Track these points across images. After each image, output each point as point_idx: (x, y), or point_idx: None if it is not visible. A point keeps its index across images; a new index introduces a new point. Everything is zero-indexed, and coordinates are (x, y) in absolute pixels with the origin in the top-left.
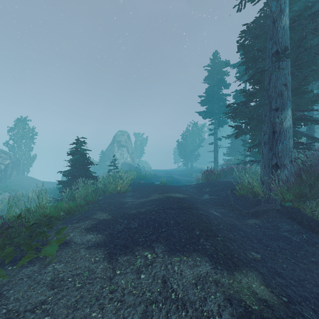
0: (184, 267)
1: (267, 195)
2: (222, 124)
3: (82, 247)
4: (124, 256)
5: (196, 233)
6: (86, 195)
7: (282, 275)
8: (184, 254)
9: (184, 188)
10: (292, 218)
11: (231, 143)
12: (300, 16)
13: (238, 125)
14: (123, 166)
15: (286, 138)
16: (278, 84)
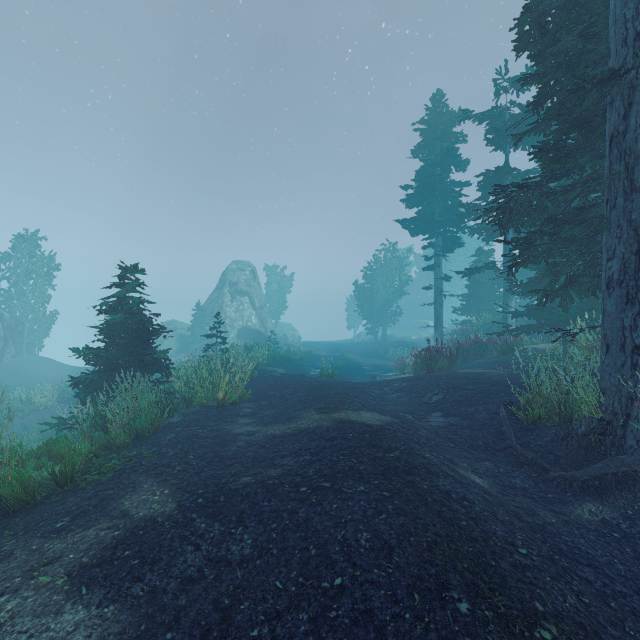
0: None
1: (621, 429)
2: (451, 246)
3: None
4: None
5: (459, 607)
6: (135, 414)
7: None
8: None
9: (377, 390)
10: None
11: (470, 288)
12: None
13: (522, 238)
14: (243, 335)
15: None
16: None
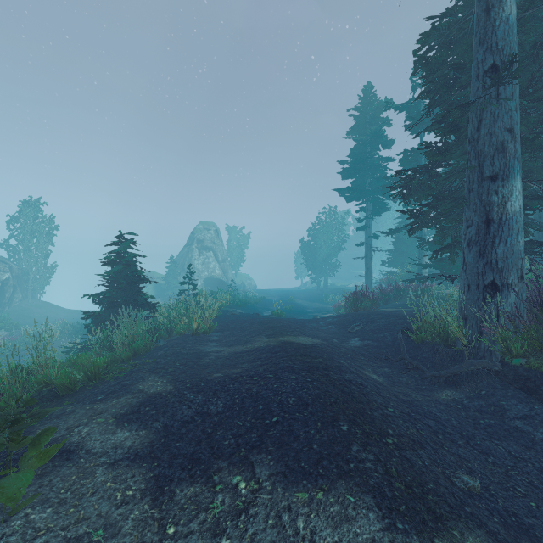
0: (319, 521)
1: (474, 343)
2: (379, 210)
3: (102, 464)
4: (189, 485)
5: (342, 428)
6: (133, 339)
7: (537, 535)
8: (319, 484)
9: (314, 324)
10: (527, 389)
11: (395, 244)
12: (536, 2)
13: (415, 209)
14: (208, 284)
15: (512, 234)
16: (496, 130)
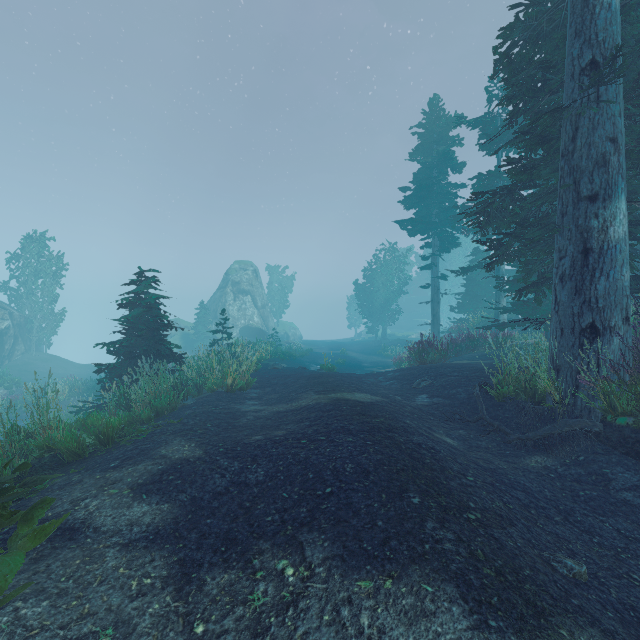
0: (389, 617)
1: (568, 399)
2: (448, 246)
3: (114, 545)
4: (223, 571)
5: (413, 500)
6: (155, 396)
7: None
8: (386, 570)
9: (372, 379)
10: (636, 454)
11: (466, 286)
12: None
13: (495, 239)
14: (245, 334)
15: (615, 266)
16: (596, 140)
